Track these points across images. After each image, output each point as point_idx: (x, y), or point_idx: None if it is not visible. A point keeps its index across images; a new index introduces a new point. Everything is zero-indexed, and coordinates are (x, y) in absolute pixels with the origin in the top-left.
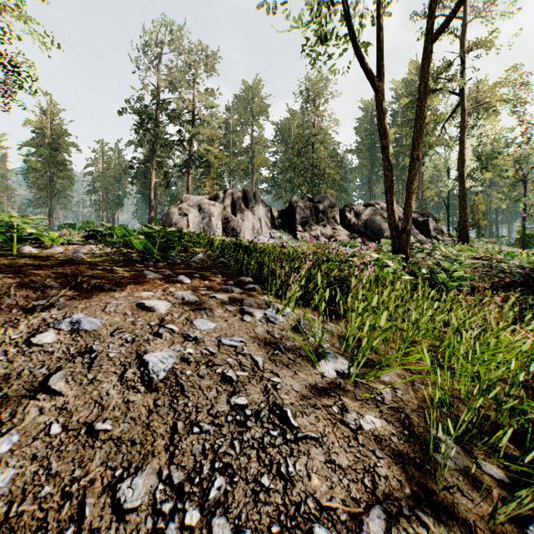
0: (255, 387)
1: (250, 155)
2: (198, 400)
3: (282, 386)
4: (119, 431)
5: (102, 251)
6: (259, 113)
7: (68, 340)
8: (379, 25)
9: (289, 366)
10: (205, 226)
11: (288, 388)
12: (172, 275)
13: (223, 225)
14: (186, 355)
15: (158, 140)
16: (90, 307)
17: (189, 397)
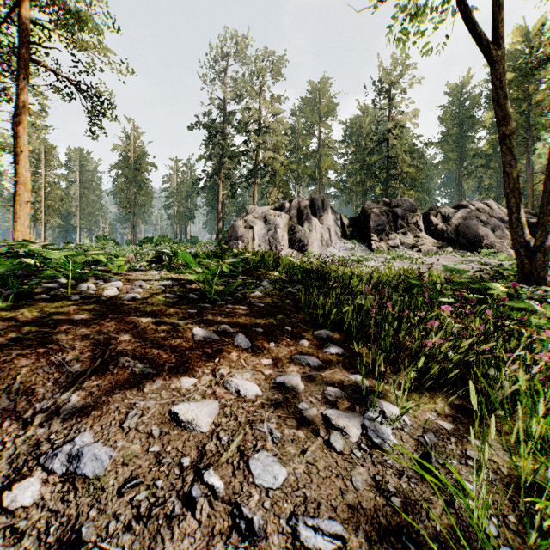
0: None
1: (317, 159)
2: None
3: None
4: None
5: (159, 283)
6: (327, 113)
7: (56, 498)
8: None
9: None
10: (271, 238)
11: None
12: (228, 331)
13: (289, 237)
14: None
15: (226, 152)
16: (106, 415)
17: None
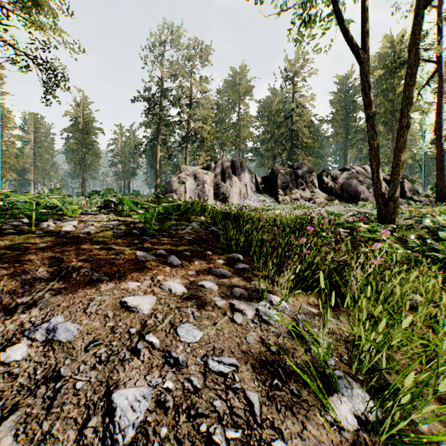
0: None
1: (237, 130)
2: None
3: None
4: None
5: (108, 223)
6: (245, 93)
7: (39, 355)
8: None
9: (294, 409)
10: (199, 192)
11: None
12: (163, 254)
13: (214, 191)
14: (163, 396)
15: (163, 121)
16: (72, 305)
17: None
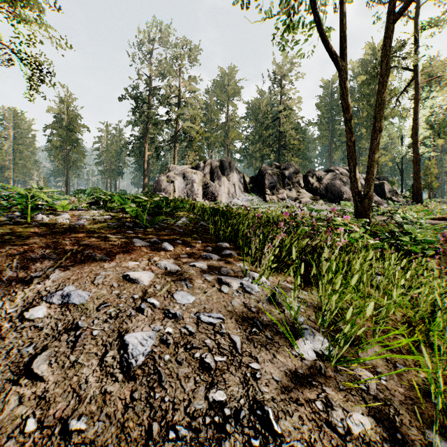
0: (234, 376)
1: (226, 130)
2: (175, 394)
3: (261, 375)
4: (93, 432)
5: (101, 217)
6: (234, 94)
7: (58, 314)
8: (342, 10)
9: (268, 347)
10: (188, 191)
11: (267, 377)
12: (157, 242)
13: (203, 190)
14: (165, 336)
15: (151, 120)
16: (81, 278)
17: (166, 389)
